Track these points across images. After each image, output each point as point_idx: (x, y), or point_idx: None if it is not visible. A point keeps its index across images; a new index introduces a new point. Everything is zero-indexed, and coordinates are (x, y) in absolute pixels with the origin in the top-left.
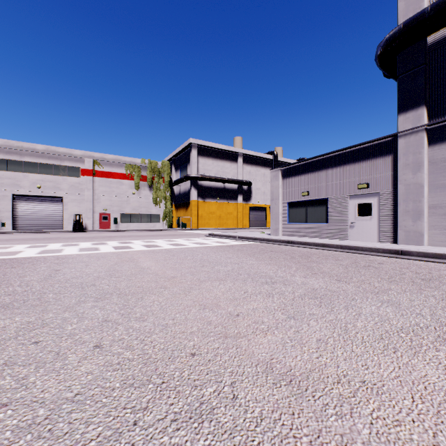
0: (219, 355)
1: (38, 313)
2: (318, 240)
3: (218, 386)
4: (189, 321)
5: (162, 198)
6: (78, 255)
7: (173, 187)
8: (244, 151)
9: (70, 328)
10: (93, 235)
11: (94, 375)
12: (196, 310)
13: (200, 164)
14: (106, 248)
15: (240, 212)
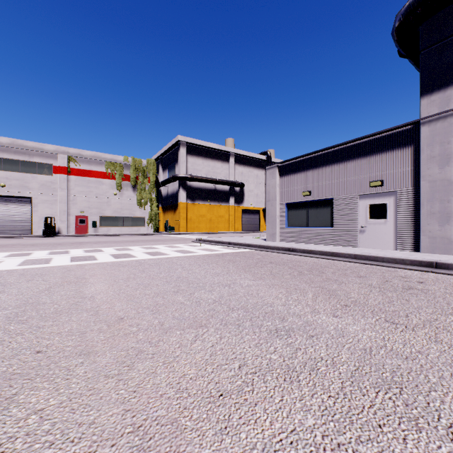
0: None
1: None
2: (324, 248)
3: None
4: None
5: (147, 199)
6: (9, 272)
7: (160, 188)
8: (236, 151)
9: None
10: (63, 240)
11: None
12: None
13: (189, 164)
14: (61, 259)
15: (232, 215)
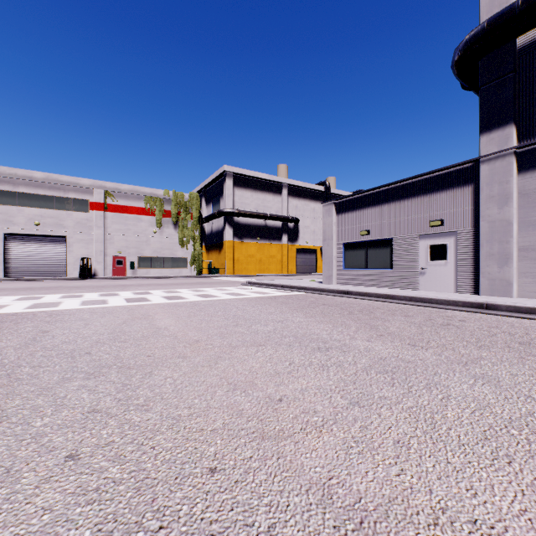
0: (252, 472)
1: (0, 398)
2: (381, 290)
3: (247, 534)
4: (211, 411)
5: (190, 238)
6: (78, 310)
7: (203, 225)
8: (289, 181)
9: (39, 424)
10: (104, 283)
11: (53, 515)
12: (222, 392)
13: (236, 197)
14: (117, 300)
15: (285, 255)
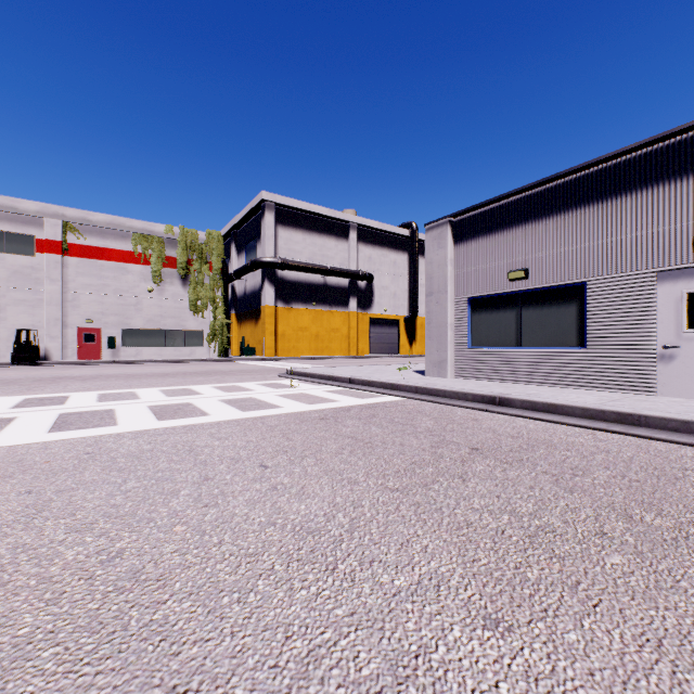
0: None
1: None
2: (577, 396)
3: None
4: None
5: (208, 300)
6: None
7: (233, 283)
8: (360, 220)
9: None
10: (35, 373)
11: None
12: None
13: (280, 241)
14: None
15: (354, 329)
